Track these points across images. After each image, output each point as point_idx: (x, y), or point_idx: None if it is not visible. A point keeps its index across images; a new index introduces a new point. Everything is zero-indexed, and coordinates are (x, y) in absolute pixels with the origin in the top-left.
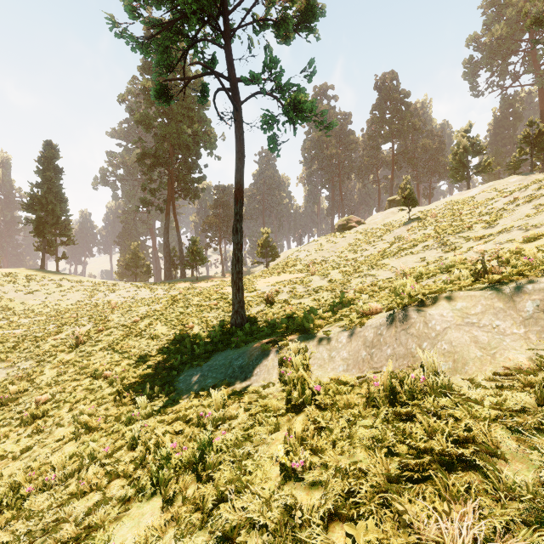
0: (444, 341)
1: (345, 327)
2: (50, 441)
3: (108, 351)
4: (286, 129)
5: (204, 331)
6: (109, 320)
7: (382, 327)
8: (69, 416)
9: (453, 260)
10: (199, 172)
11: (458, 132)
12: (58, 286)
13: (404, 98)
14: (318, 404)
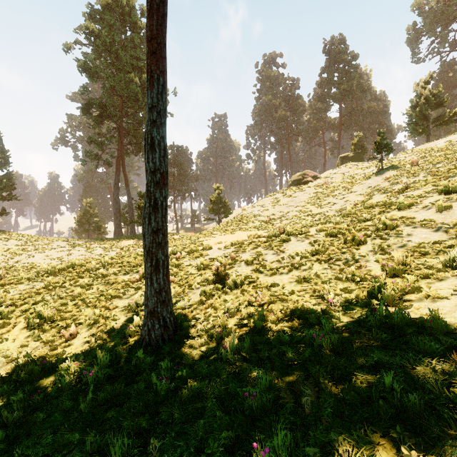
0: None
1: None
2: None
3: None
4: None
5: (85, 351)
6: None
7: None
8: None
9: None
10: None
11: (417, 83)
12: None
13: (352, 59)
14: None
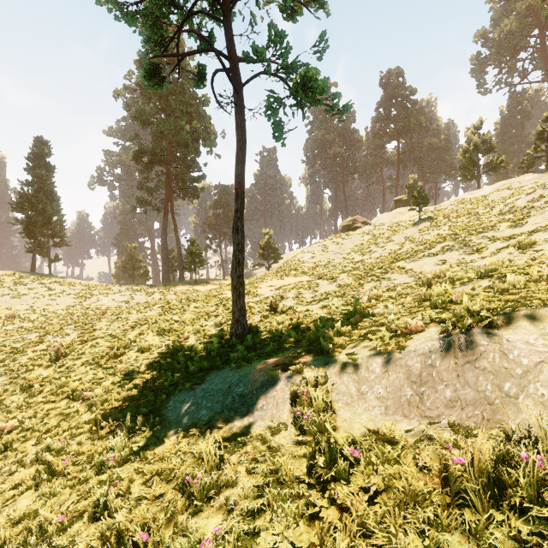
0: (541, 383)
1: (376, 350)
2: (5, 488)
3: (91, 366)
4: (293, 113)
5: (200, 342)
6: (96, 329)
7: (434, 355)
8: (34, 451)
9: (493, 263)
10: (198, 170)
11: (468, 128)
12: (48, 290)
13: (410, 95)
14: (358, 481)
